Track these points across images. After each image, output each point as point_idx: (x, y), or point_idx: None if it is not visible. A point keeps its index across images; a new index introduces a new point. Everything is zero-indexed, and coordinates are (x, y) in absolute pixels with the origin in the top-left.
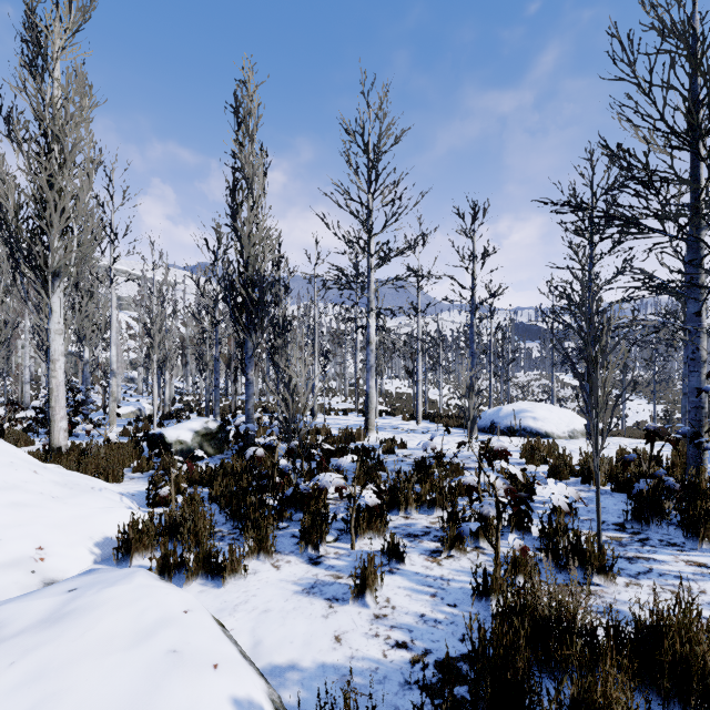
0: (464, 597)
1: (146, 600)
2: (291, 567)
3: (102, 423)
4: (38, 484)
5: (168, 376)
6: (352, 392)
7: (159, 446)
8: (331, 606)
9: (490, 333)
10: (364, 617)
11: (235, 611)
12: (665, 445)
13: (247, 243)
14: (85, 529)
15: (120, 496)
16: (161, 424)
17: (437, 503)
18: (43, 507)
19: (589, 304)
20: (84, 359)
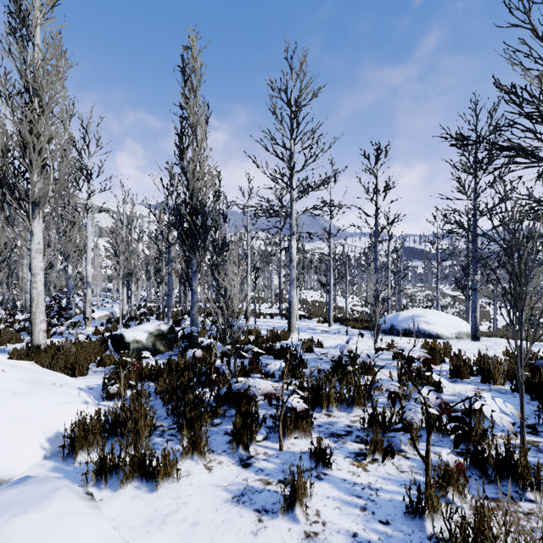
0: (395, 512)
1: (53, 538)
2: (222, 469)
3: (82, 324)
4: (3, 382)
5: (133, 287)
6: (277, 300)
7: (120, 344)
8: (260, 519)
9: (388, 253)
10: (294, 535)
11: (164, 524)
12: (539, 345)
13: (192, 178)
14: (40, 425)
15: (78, 391)
16: (126, 325)
17: (356, 401)
18: (4, 404)
19: (474, 228)
20: (68, 274)
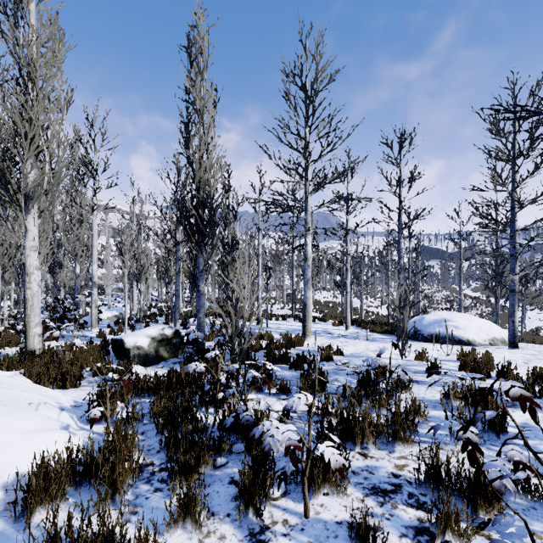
0: None
1: None
2: None
3: (89, 325)
4: None
5: (142, 287)
6: (288, 300)
7: (120, 350)
8: None
9: (409, 251)
10: None
11: None
12: None
13: (198, 169)
14: None
15: (59, 411)
16: (133, 327)
17: (399, 437)
18: None
19: (511, 222)
20: (76, 274)
